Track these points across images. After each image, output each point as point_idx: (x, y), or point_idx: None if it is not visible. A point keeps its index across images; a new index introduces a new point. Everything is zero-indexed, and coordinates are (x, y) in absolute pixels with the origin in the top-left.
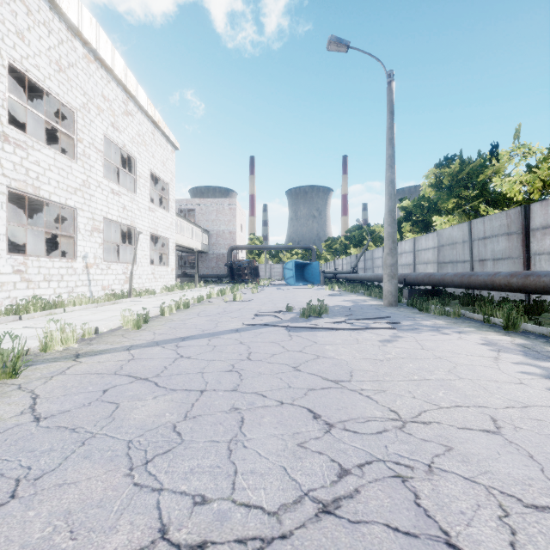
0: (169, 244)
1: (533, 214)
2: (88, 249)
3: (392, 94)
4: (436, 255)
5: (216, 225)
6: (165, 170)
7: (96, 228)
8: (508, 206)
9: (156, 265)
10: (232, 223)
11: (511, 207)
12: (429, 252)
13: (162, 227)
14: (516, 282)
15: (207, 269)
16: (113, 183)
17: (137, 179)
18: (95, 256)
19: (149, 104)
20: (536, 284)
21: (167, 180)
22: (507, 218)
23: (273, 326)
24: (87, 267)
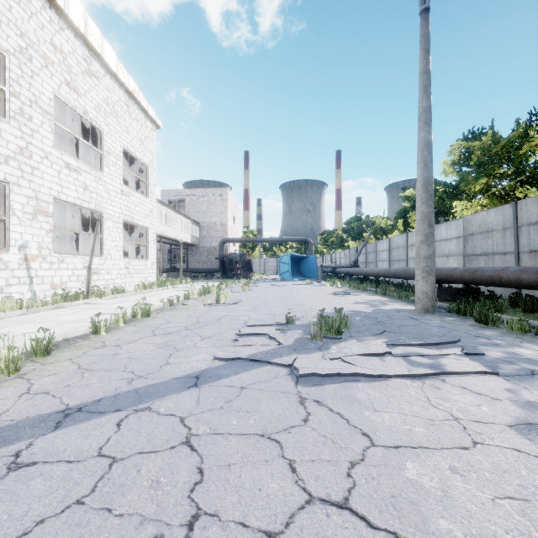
0: (149, 234)
1: None
2: (29, 237)
3: (427, 26)
4: (461, 246)
5: (208, 217)
6: (143, 149)
7: (42, 210)
8: None
9: (132, 259)
10: (224, 214)
11: None
12: (451, 242)
13: (140, 214)
14: None
15: (198, 263)
16: (68, 156)
17: (104, 155)
18: (40, 246)
19: (121, 68)
20: None
21: (145, 161)
22: None
23: (267, 365)
24: (26, 260)
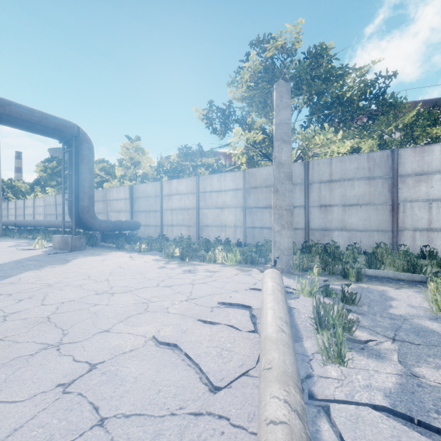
0: None
1: None
2: None
3: None
4: (44, 210)
5: None
6: None
7: None
8: None
9: None
10: None
11: None
12: (41, 208)
13: None
14: (47, 224)
15: None
16: None
17: None
18: None
19: None
20: (50, 224)
21: None
22: (66, 197)
23: None
24: None
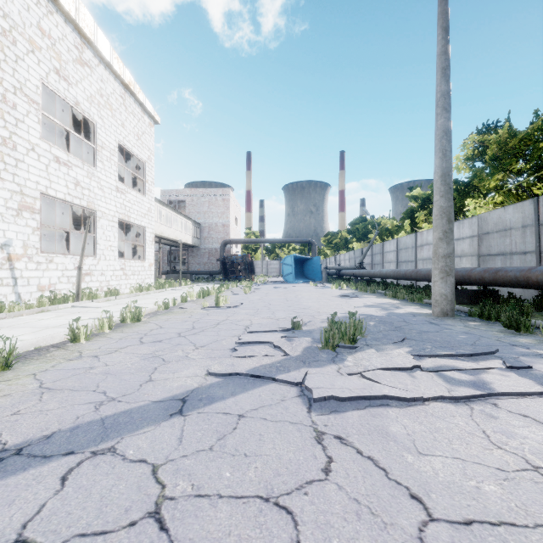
0: (146, 234)
1: None
2: (13, 235)
3: (446, 3)
4: (475, 246)
5: (209, 217)
6: (140, 145)
7: (28, 206)
8: None
9: (128, 259)
10: (225, 215)
11: None
12: (464, 242)
13: (136, 213)
14: None
15: (199, 265)
16: (57, 149)
17: (97, 149)
18: (26, 245)
19: (116, 58)
20: None
21: (143, 158)
22: None
23: (271, 383)
24: (10, 260)
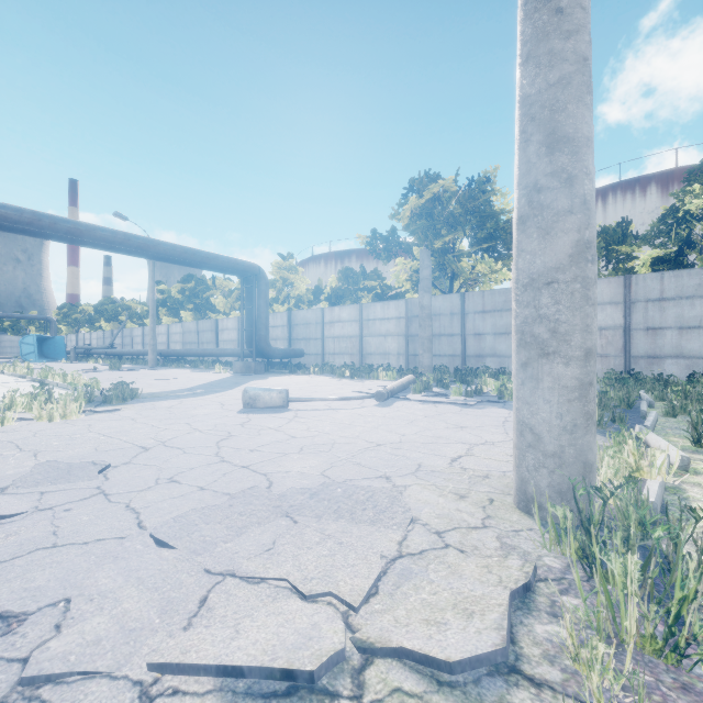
0: None
1: (219, 323)
2: None
3: None
4: (182, 338)
5: None
6: None
7: None
8: (220, 312)
9: None
10: None
11: (221, 314)
12: (178, 335)
13: None
14: (203, 353)
15: None
16: None
17: None
18: None
19: None
20: (207, 353)
21: None
22: (211, 323)
23: (103, 372)
24: None
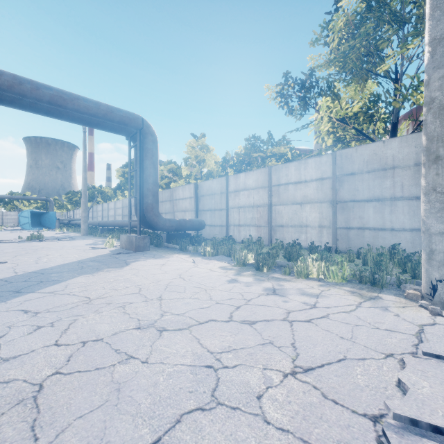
0: None
1: None
2: None
3: (85, 138)
4: (122, 211)
5: None
6: None
7: None
8: None
9: None
10: None
11: None
12: (120, 209)
13: None
14: (122, 223)
15: None
16: None
17: None
18: None
19: None
20: (124, 224)
21: None
22: None
23: (10, 243)
24: None
